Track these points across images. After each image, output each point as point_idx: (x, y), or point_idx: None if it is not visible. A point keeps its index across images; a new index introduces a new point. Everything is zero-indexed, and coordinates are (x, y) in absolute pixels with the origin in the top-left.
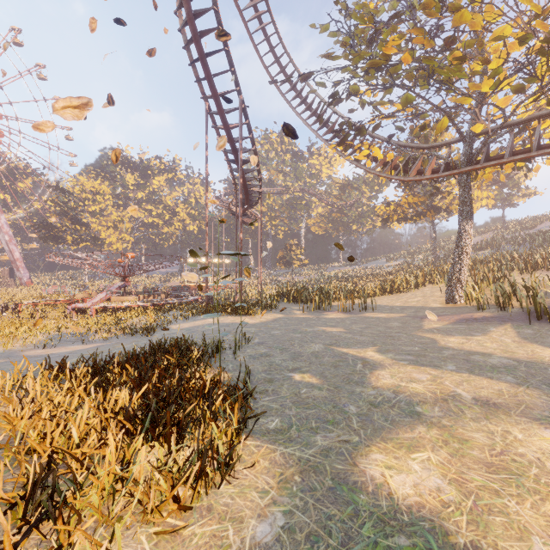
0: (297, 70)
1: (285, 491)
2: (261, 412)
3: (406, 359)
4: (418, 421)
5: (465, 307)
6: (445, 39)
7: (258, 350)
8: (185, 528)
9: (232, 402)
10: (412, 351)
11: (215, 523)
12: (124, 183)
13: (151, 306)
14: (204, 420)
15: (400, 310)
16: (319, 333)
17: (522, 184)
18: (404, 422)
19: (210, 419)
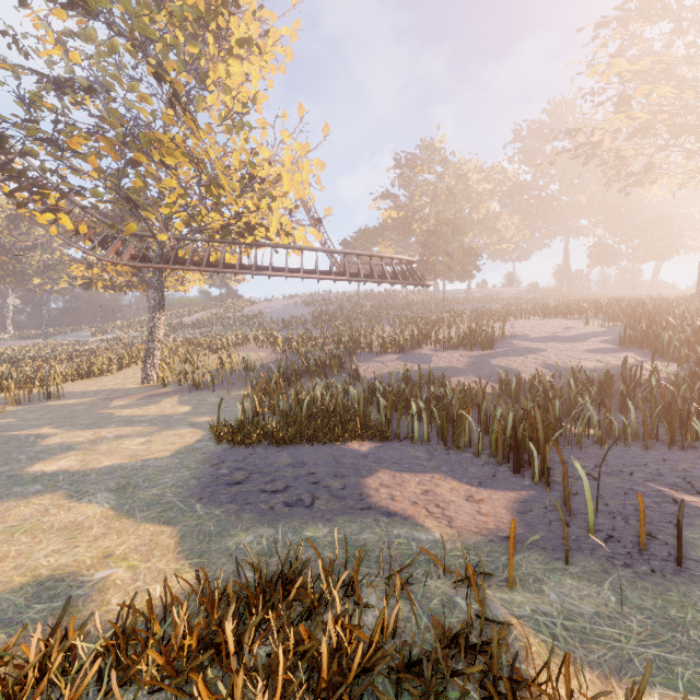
0: None
1: None
2: None
3: (80, 428)
4: (72, 451)
5: (156, 385)
6: (131, 160)
7: None
8: None
9: None
10: (87, 423)
11: None
12: None
13: None
14: None
15: (93, 395)
16: None
17: None
18: (62, 453)
19: None
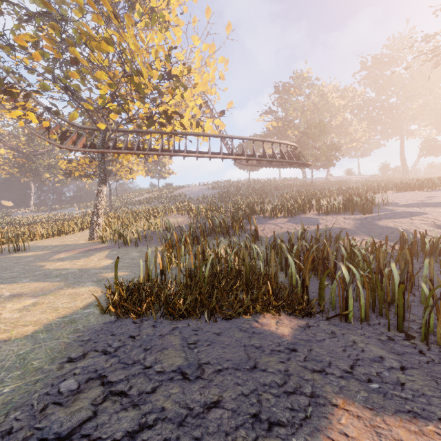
0: None
1: None
2: None
3: None
4: None
5: (98, 242)
6: (71, 58)
7: None
8: None
9: None
10: (8, 276)
11: None
12: None
13: None
14: None
15: (50, 248)
16: None
17: (167, 166)
18: None
19: None
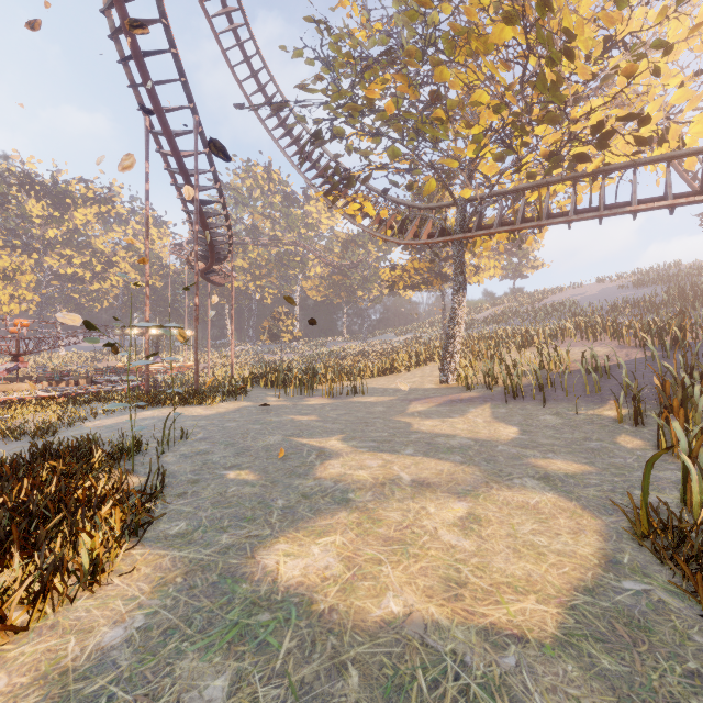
0: (280, 93)
1: (158, 594)
2: (159, 516)
3: (368, 446)
4: (343, 508)
5: (457, 387)
6: (430, 93)
7: (196, 447)
8: (12, 651)
9: (123, 509)
10: (379, 438)
11: (55, 639)
12: (23, 213)
13: (60, 397)
14: (77, 533)
15: (392, 393)
16: (285, 422)
17: (531, 254)
18: (328, 510)
19: (82, 530)
